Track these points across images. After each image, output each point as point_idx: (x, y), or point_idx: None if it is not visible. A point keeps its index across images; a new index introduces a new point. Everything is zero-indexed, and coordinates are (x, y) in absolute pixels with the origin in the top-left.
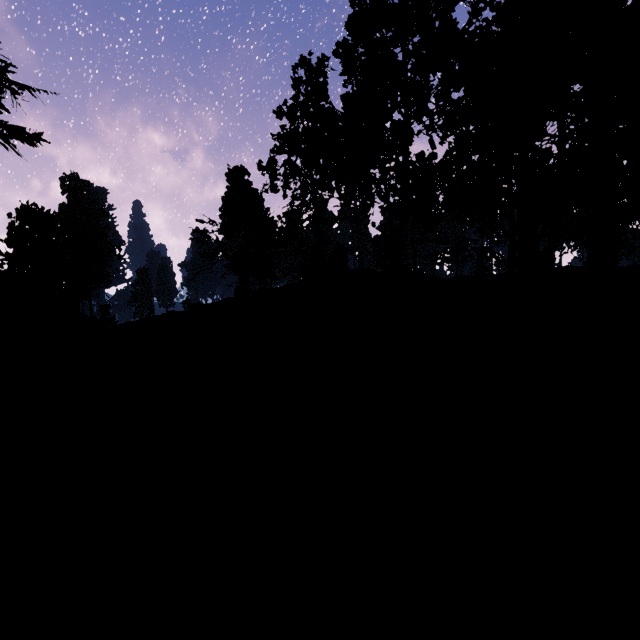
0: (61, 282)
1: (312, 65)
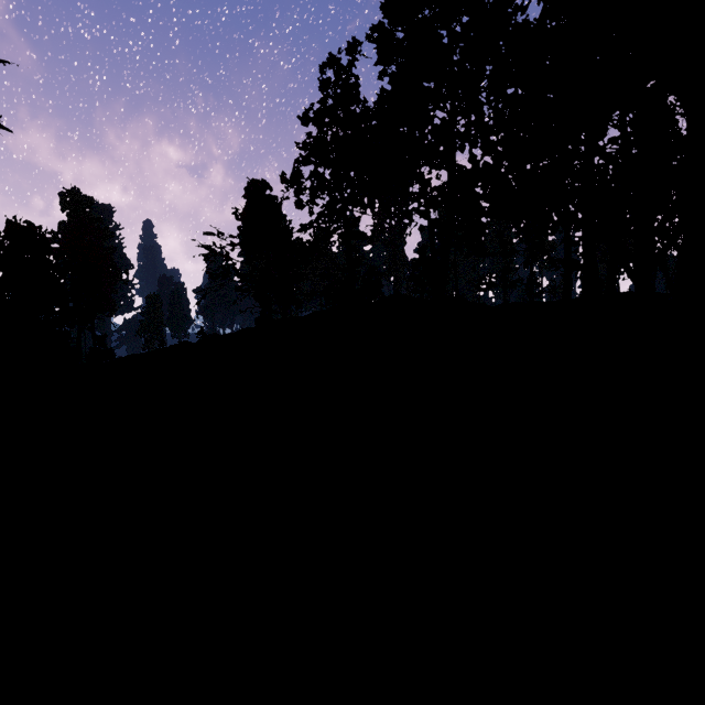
0: (53, 309)
1: (342, 65)
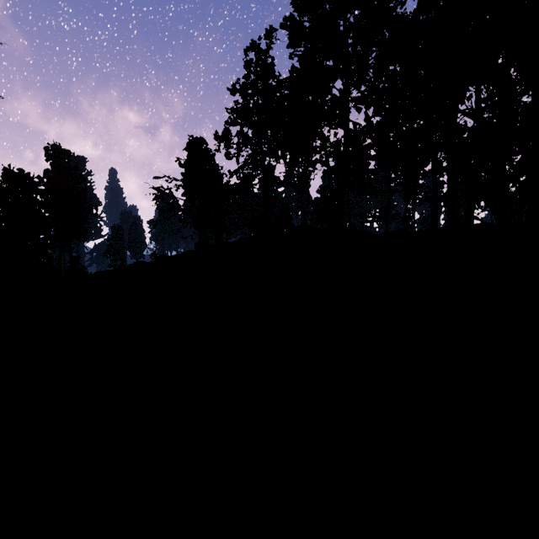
0: (39, 236)
1: (261, 48)
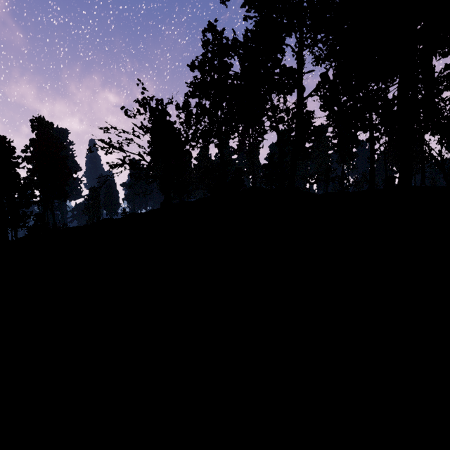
0: (12, 195)
1: (217, 30)
